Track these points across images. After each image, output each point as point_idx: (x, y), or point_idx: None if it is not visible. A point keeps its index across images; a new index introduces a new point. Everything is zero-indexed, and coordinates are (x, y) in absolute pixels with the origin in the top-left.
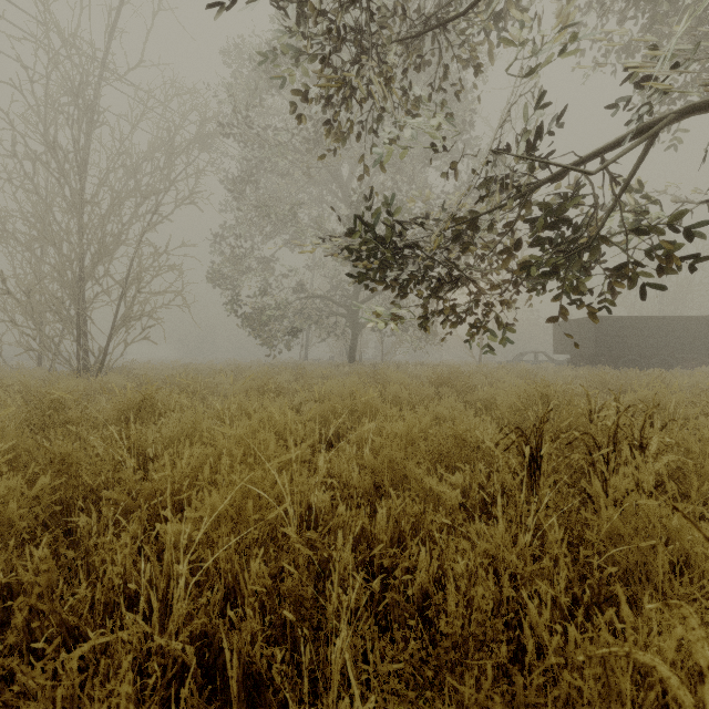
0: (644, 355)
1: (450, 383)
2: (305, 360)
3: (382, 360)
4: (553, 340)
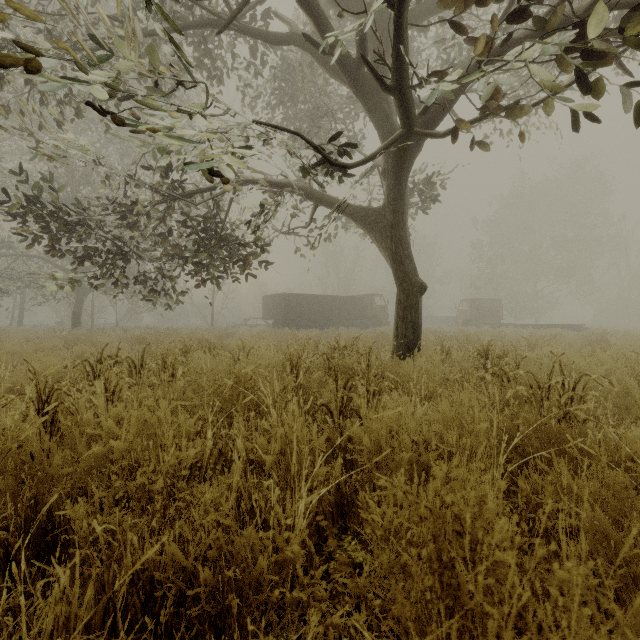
0: (315, 320)
1: (148, 342)
2: (18, 326)
3: (117, 325)
4: (263, 309)
